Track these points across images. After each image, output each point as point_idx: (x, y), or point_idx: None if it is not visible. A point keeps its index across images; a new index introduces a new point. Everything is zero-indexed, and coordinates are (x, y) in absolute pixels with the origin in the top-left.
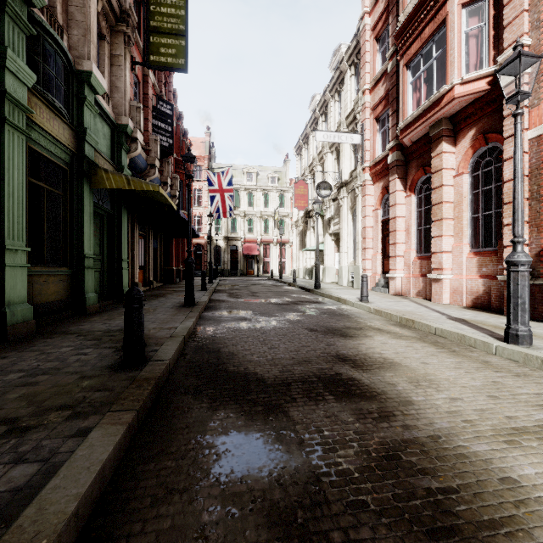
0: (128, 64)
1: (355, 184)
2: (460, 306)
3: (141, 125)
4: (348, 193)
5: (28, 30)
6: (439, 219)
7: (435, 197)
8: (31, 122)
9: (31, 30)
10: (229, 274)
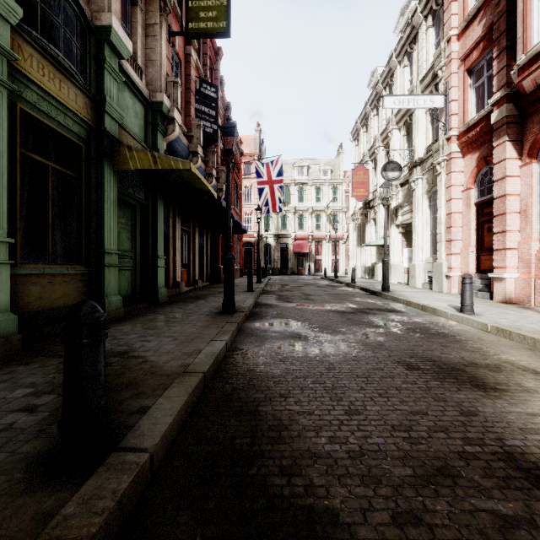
0: (164, 34)
1: (436, 159)
2: None
3: (178, 104)
4: (423, 174)
5: None
6: None
7: None
8: (25, 78)
9: None
10: (279, 273)
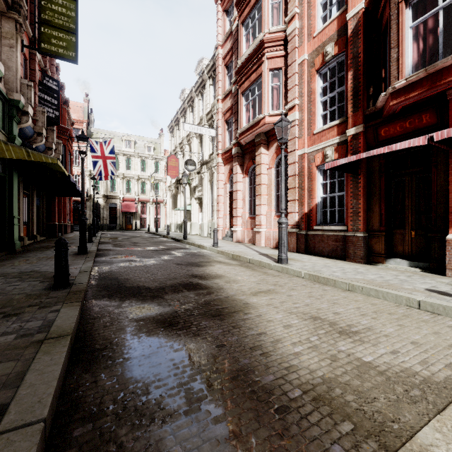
0: (19, 46)
1: (212, 164)
2: (269, 247)
3: (32, 101)
4: (208, 170)
5: None
6: (260, 194)
7: (258, 180)
8: None
9: None
10: (108, 228)
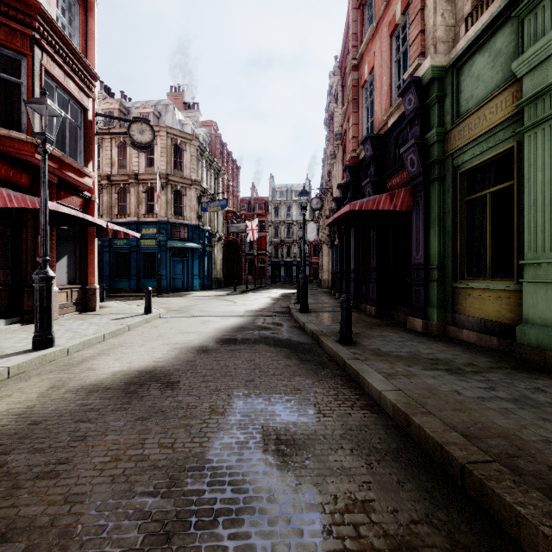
0: None
1: None
2: None
3: None
4: None
5: None
6: None
7: None
8: None
9: None
10: None
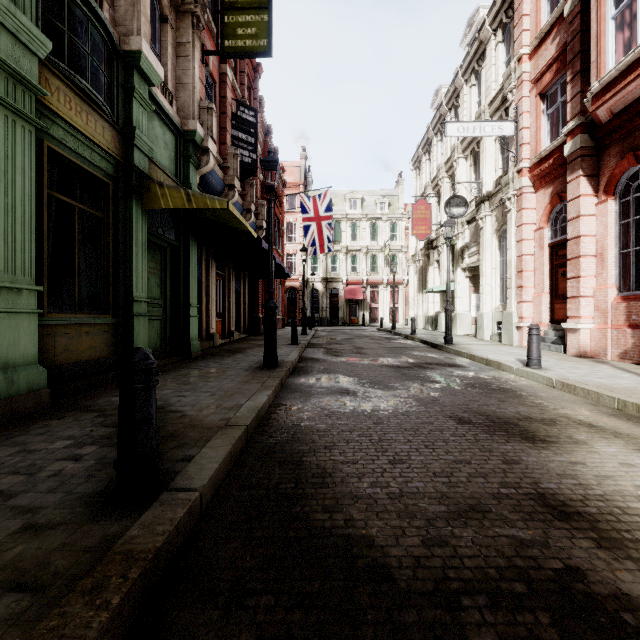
0: (197, 53)
1: (506, 194)
2: None
3: (213, 132)
4: (492, 210)
5: None
6: None
7: None
8: (52, 113)
9: None
10: (328, 323)
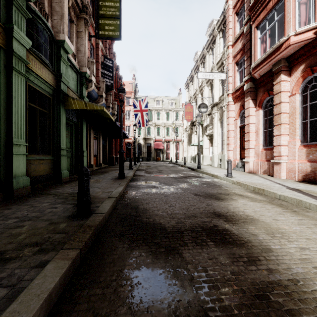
0: (87, 36)
1: (223, 104)
2: (293, 180)
3: (94, 72)
4: (218, 110)
5: (27, 15)
6: (279, 124)
7: (276, 110)
8: (29, 70)
9: (28, 15)
10: (146, 160)
